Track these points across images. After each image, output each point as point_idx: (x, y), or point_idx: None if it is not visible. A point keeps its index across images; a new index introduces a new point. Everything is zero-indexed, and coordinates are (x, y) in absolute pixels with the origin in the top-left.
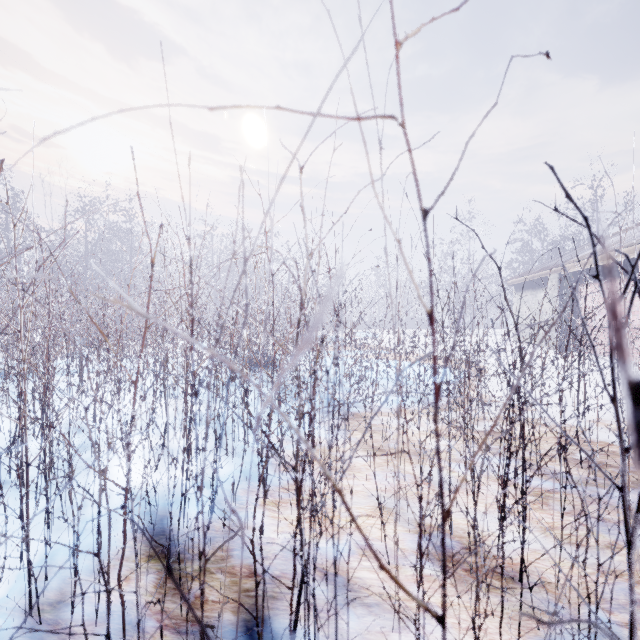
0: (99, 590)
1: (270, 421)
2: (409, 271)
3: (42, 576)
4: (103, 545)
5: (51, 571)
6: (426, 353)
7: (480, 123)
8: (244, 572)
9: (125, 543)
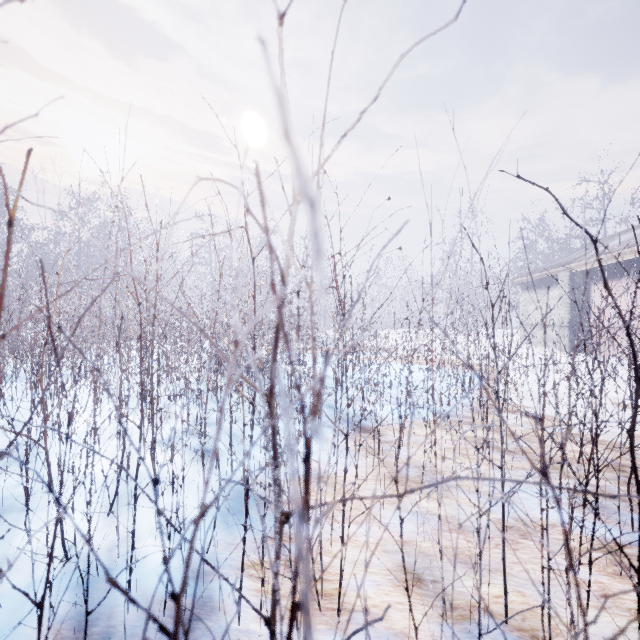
0: None
1: (177, 610)
2: None
3: None
4: None
5: None
6: None
7: None
8: None
9: None
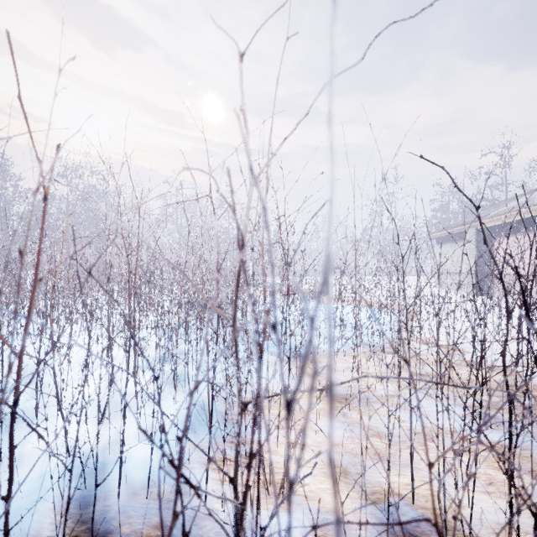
0: None
1: (181, 447)
2: None
3: None
4: (24, 522)
5: None
6: None
7: None
8: None
9: None
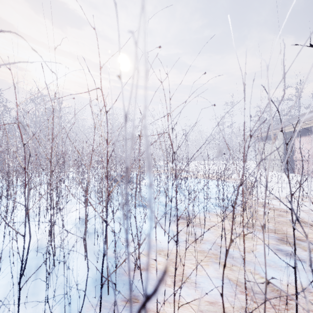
0: None
1: None
2: None
3: None
4: None
5: None
6: None
7: None
8: None
9: None
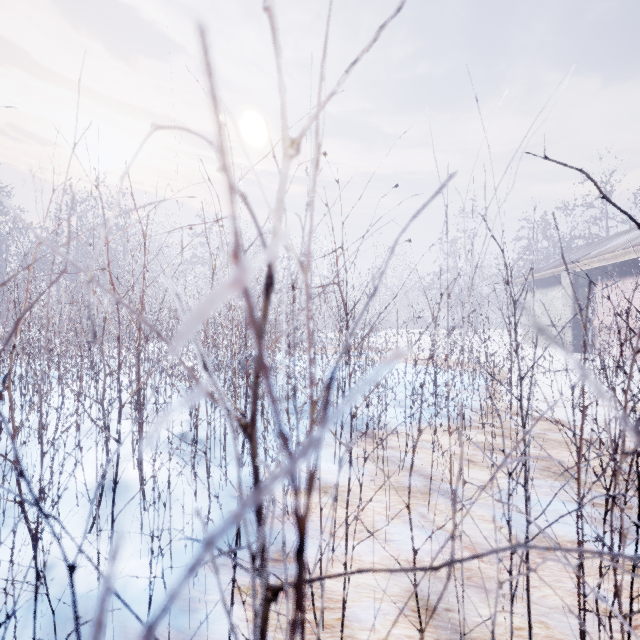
0: None
1: None
2: None
3: None
4: None
5: None
6: None
7: None
8: None
9: None
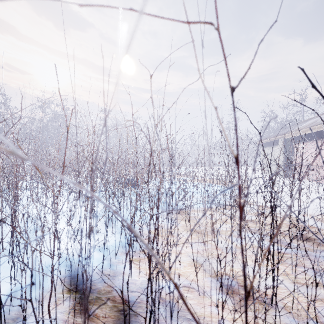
0: (39, 312)
1: (132, 221)
2: (223, 128)
3: (9, 302)
4: (44, 284)
5: (14, 299)
6: (233, 184)
7: (267, 32)
8: (120, 300)
9: (52, 287)
